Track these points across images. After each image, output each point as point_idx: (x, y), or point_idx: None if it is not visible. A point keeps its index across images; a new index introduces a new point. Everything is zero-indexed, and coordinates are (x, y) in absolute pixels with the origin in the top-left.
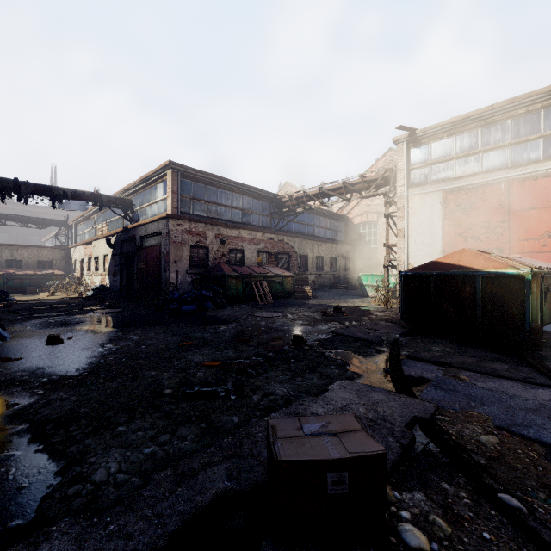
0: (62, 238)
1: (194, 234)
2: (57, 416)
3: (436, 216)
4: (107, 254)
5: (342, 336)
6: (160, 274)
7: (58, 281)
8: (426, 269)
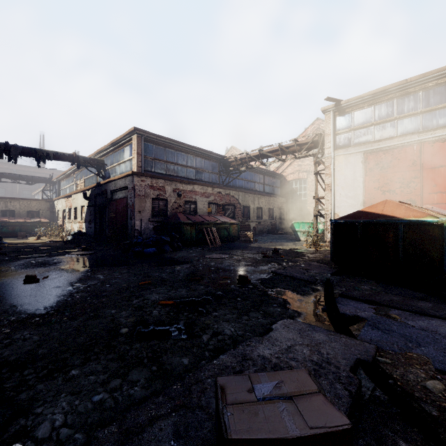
0: (48, 193)
1: (155, 189)
2: (15, 357)
3: (358, 173)
4: (83, 205)
5: (281, 275)
6: (127, 222)
7: (44, 228)
8: (353, 218)
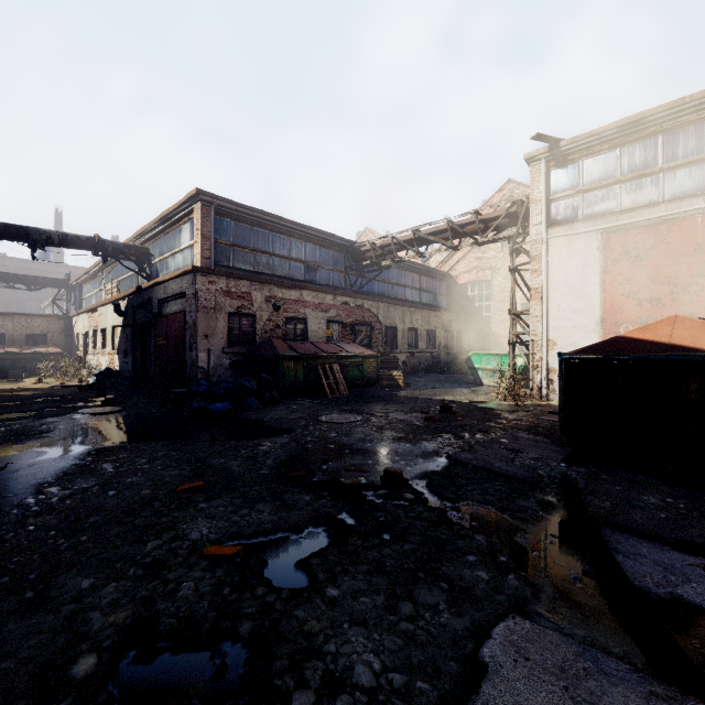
0: (64, 304)
1: (234, 296)
2: None
3: (592, 268)
4: (116, 325)
5: (467, 467)
6: (184, 354)
7: (52, 363)
8: (608, 351)
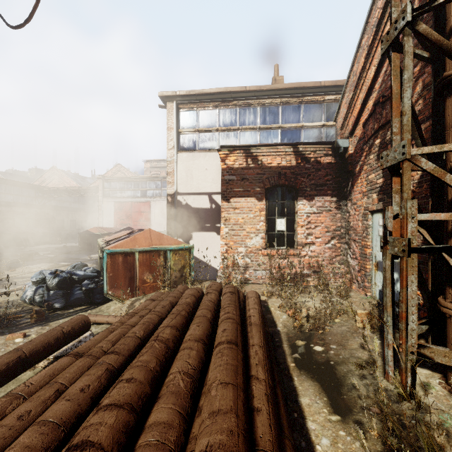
0: None
1: None
2: None
3: (112, 210)
4: None
5: (54, 252)
6: None
7: None
8: (85, 232)
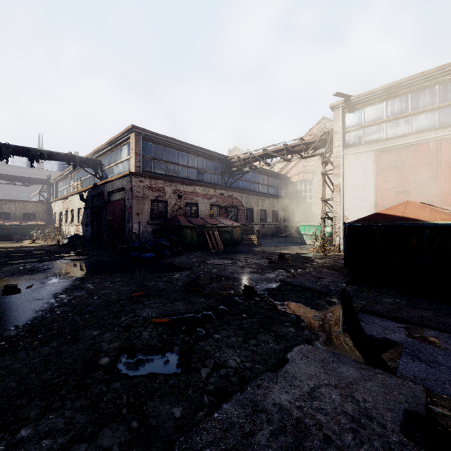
0: (45, 194)
1: (154, 190)
2: None
3: (370, 173)
4: (80, 207)
5: (290, 285)
6: (124, 224)
7: (40, 231)
8: (370, 221)
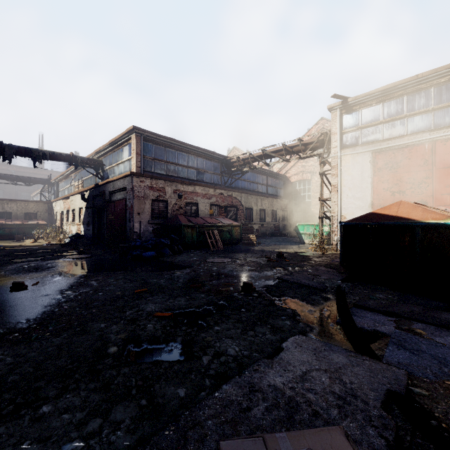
0: (46, 194)
1: (155, 190)
2: None
3: (366, 173)
4: (82, 207)
5: (288, 282)
6: (125, 224)
7: (41, 230)
8: (365, 220)
